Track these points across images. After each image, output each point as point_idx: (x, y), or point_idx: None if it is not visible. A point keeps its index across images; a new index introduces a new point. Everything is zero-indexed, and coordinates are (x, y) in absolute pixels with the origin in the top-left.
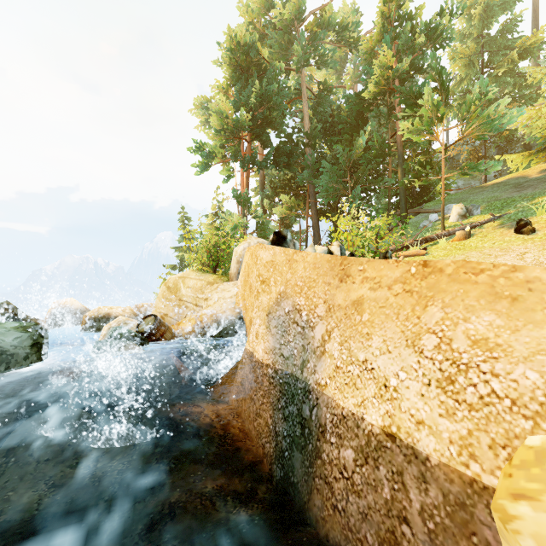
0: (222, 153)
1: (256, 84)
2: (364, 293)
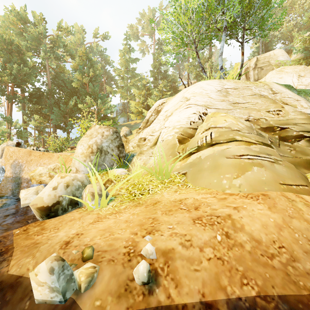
0: None
1: (16, 65)
2: (33, 158)
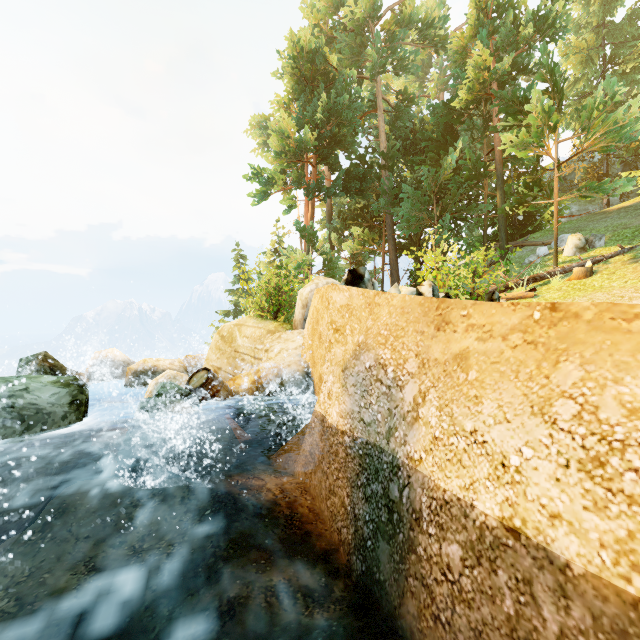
0: (282, 179)
1: (323, 97)
2: (470, 345)
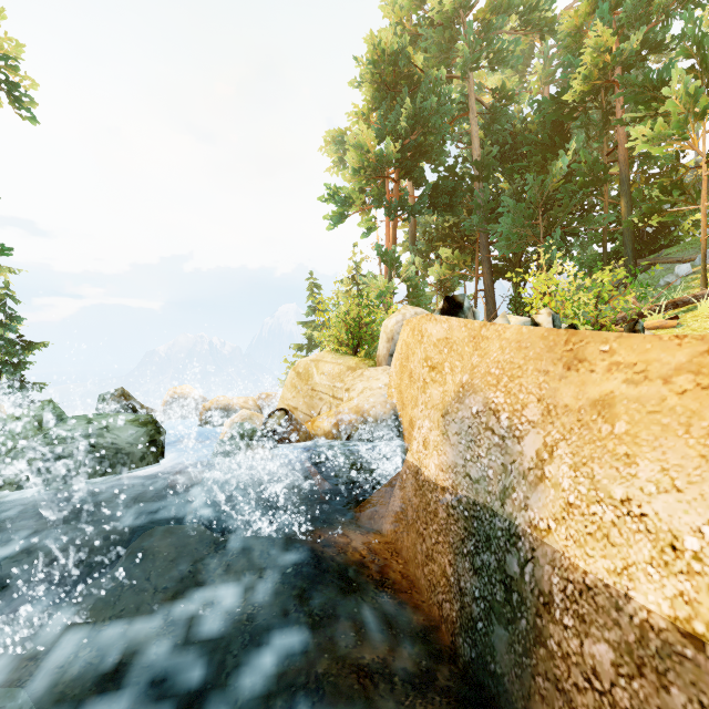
0: (361, 199)
1: (407, 103)
2: (615, 389)
